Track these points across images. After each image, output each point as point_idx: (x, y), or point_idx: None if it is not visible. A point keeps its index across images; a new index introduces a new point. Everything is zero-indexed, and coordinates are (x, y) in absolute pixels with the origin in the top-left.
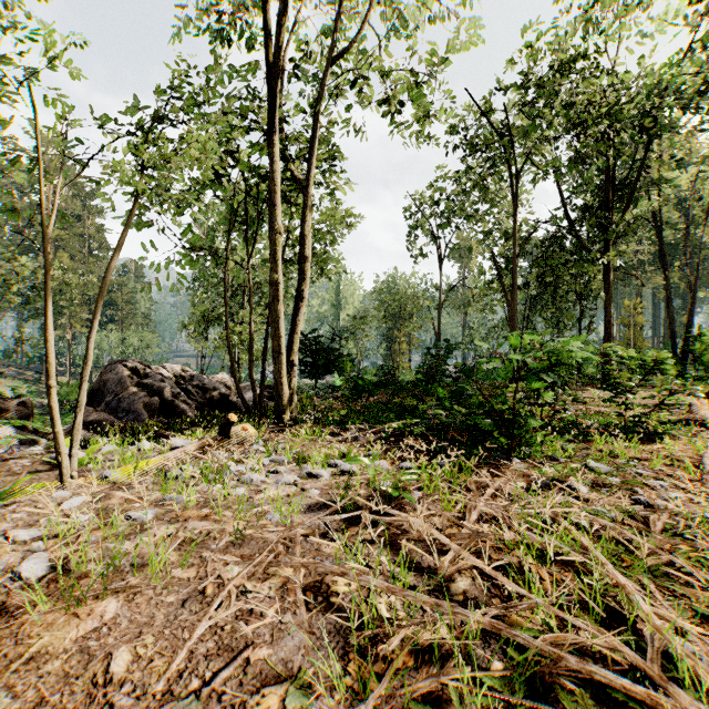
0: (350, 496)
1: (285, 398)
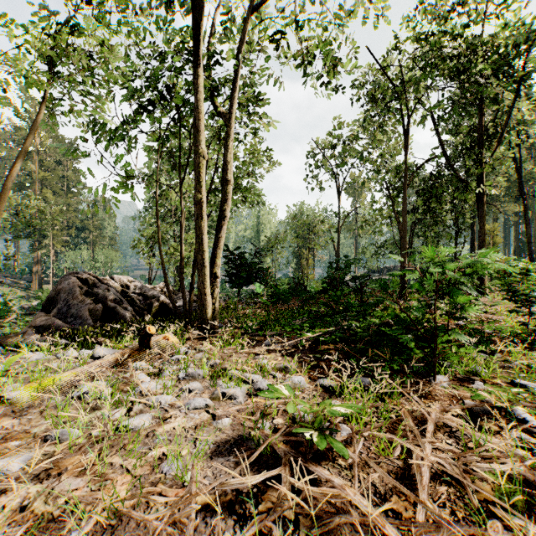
0: (265, 444)
1: (208, 307)
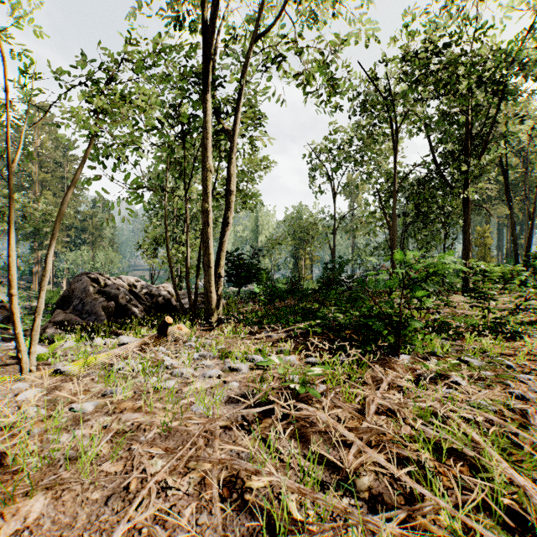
0: (264, 391)
1: (213, 303)
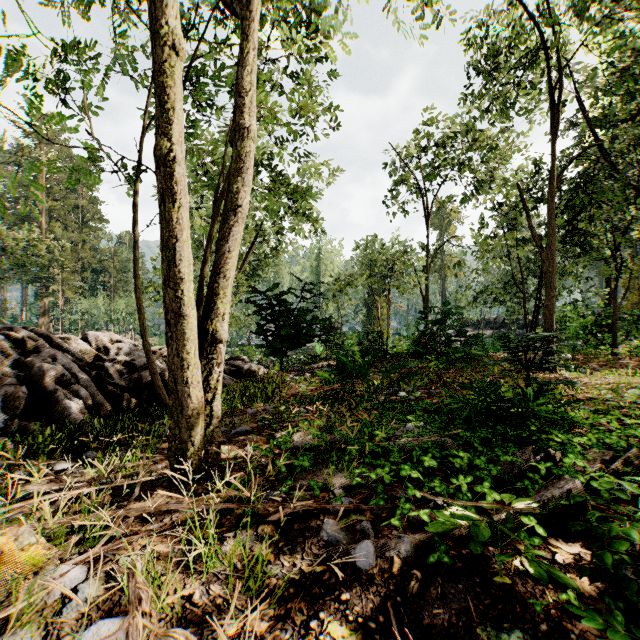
0: None
1: (193, 411)
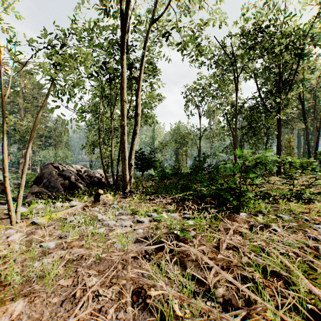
0: (158, 235)
1: (127, 181)
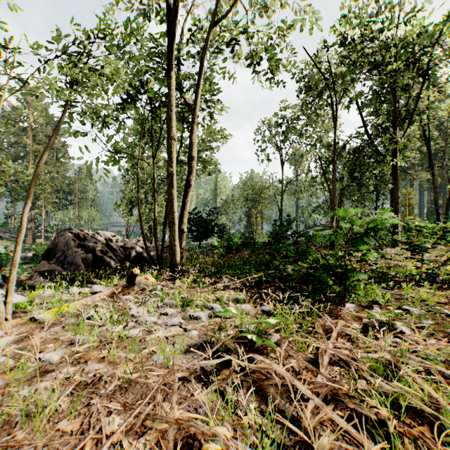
0: (222, 342)
1: (177, 255)
